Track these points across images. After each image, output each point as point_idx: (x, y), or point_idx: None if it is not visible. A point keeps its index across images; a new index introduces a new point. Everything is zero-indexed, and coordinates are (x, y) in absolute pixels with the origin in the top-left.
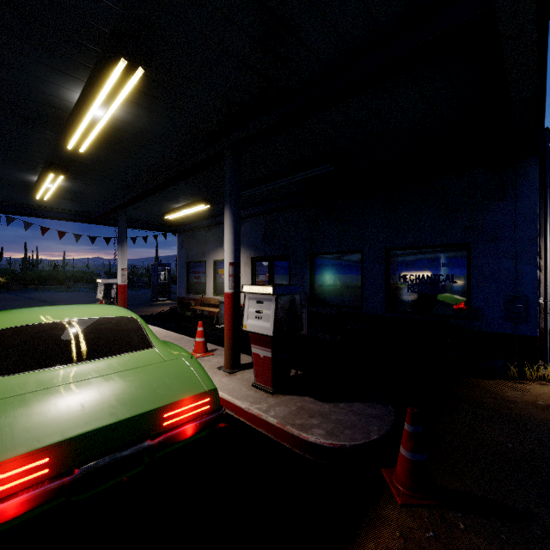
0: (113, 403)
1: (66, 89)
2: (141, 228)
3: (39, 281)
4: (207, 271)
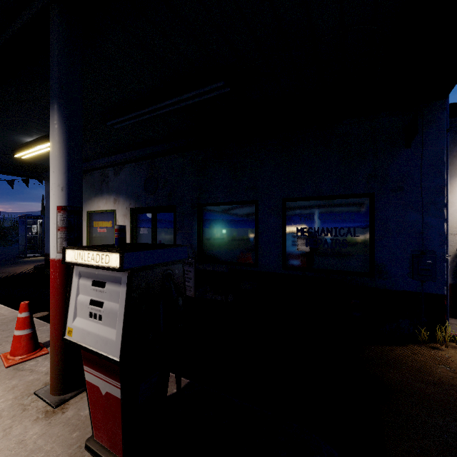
0: None
1: None
2: None
3: None
4: None
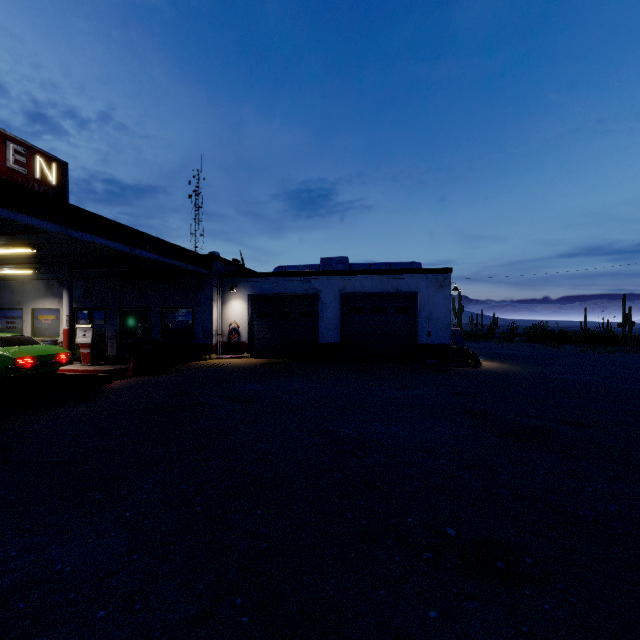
0: (43, 352)
1: None
2: None
3: None
4: (25, 317)
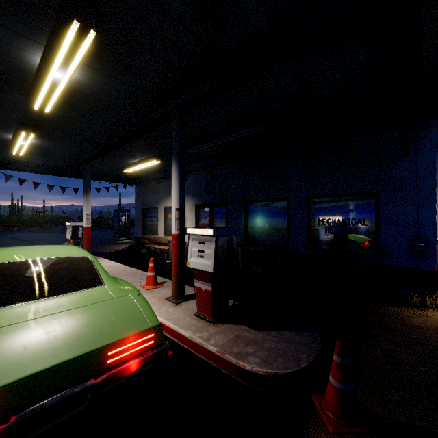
0: (57, 343)
1: (28, 53)
2: (104, 180)
3: (22, 224)
4: (159, 215)
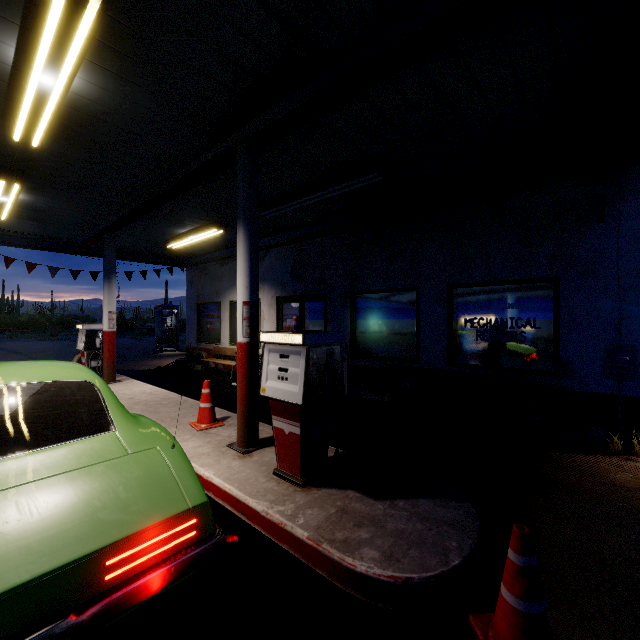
0: (5, 550)
1: None
2: (138, 260)
3: (17, 327)
4: (222, 314)
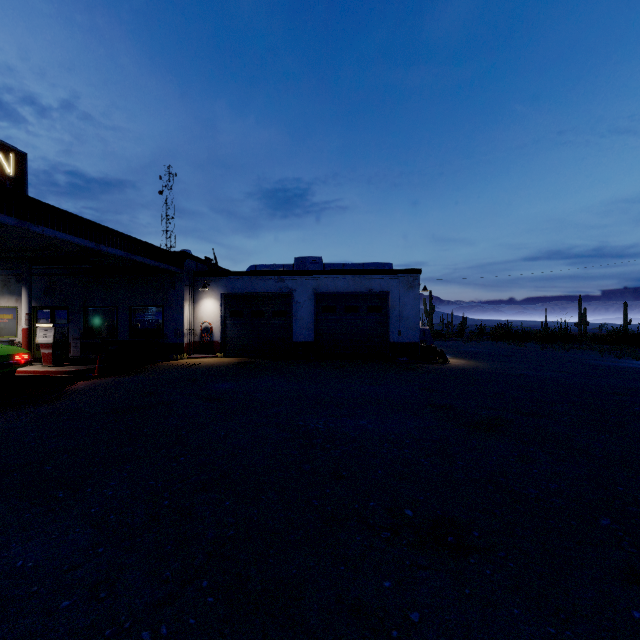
0: None
1: None
2: None
3: None
4: None
